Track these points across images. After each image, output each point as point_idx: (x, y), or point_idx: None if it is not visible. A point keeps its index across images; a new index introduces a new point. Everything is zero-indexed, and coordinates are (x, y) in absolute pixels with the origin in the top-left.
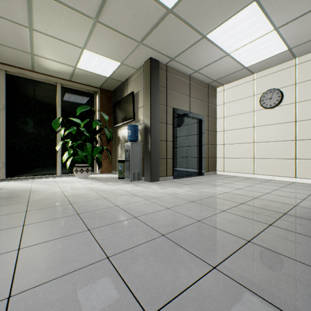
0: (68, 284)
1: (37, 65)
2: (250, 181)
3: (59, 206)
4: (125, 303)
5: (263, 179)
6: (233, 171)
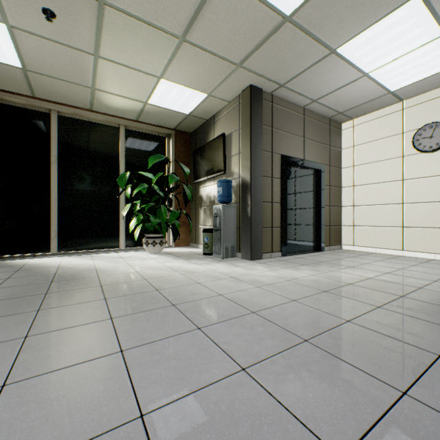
0: (208, 403)
1: (97, 102)
2: (398, 261)
3: (143, 293)
4: (299, 437)
5: (419, 258)
6: (368, 246)
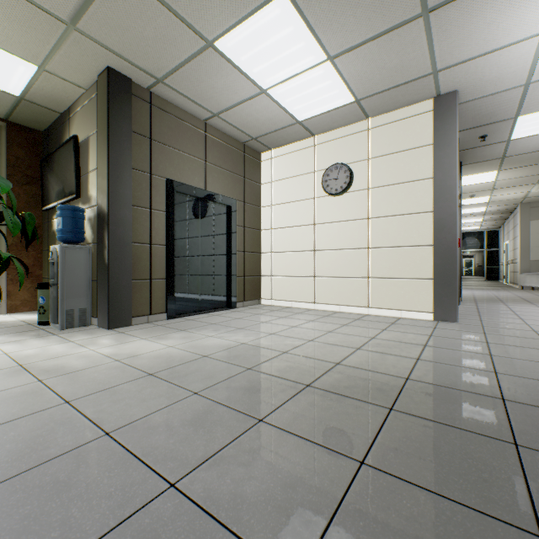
0: None
1: None
2: (303, 316)
3: None
4: None
5: (326, 311)
6: (286, 299)
